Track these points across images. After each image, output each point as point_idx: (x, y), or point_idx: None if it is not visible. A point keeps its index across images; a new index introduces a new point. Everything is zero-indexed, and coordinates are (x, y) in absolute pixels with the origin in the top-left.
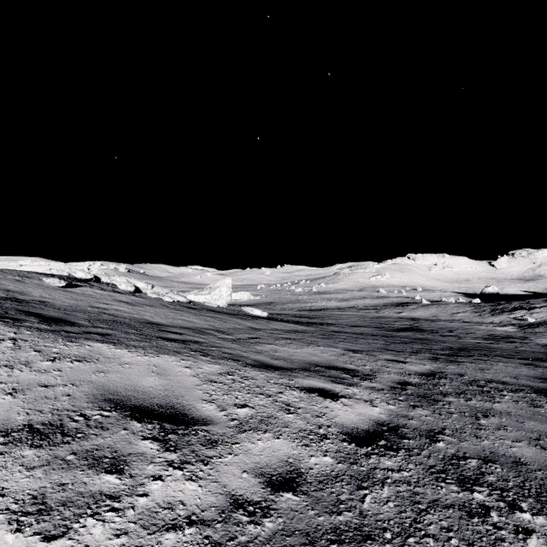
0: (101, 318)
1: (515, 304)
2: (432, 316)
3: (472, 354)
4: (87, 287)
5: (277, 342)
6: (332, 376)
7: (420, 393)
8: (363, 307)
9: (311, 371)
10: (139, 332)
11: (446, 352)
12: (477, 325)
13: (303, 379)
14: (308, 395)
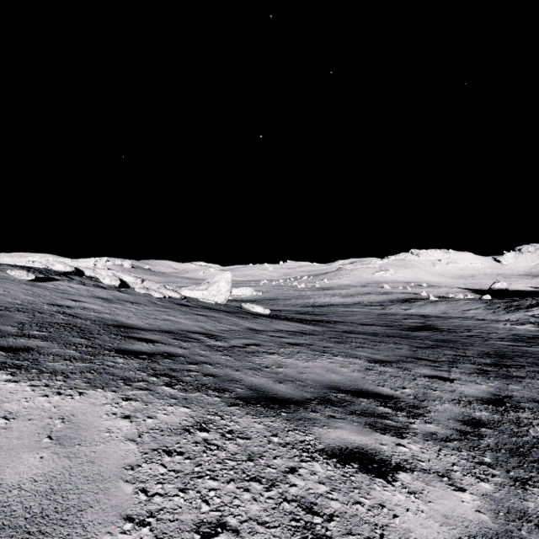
0: (48, 320)
1: (531, 301)
2: (442, 313)
3: (519, 363)
4: (64, 281)
5: (281, 350)
6: (367, 412)
7: (508, 445)
8: (368, 303)
9: (334, 403)
10: (90, 341)
11: (488, 360)
12: (493, 323)
13: (328, 429)
14: (342, 470)
